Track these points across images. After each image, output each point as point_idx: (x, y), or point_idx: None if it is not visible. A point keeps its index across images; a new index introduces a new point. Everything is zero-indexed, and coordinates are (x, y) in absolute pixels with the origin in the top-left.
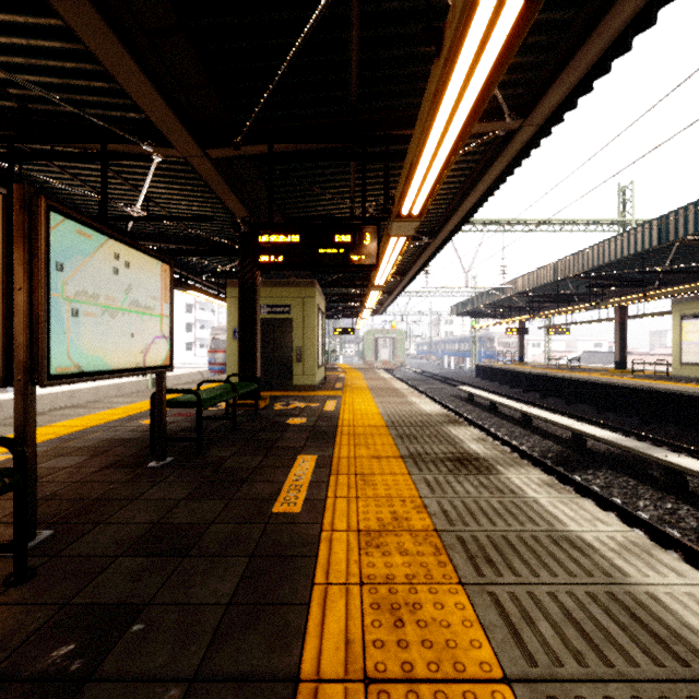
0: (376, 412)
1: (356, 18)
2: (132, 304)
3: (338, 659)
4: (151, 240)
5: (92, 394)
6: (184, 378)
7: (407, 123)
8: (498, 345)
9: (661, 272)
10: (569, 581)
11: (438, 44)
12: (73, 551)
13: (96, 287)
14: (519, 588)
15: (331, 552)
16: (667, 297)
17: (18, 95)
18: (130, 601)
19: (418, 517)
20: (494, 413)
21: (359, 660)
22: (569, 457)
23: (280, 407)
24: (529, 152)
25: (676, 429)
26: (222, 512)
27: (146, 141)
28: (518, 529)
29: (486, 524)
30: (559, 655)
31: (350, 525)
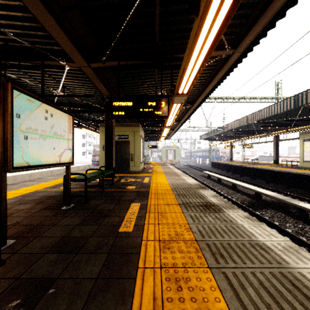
0: (167, 183)
1: (158, 1)
2: (54, 133)
3: (149, 308)
4: (65, 106)
5: (39, 175)
6: (81, 167)
7: (181, 51)
8: (221, 153)
9: (294, 120)
10: (261, 266)
11: (197, 10)
12: (24, 250)
13: (36, 126)
14: (237, 270)
15: (146, 251)
16: (297, 131)
17: (3, 38)
18: (49, 276)
19: (187, 233)
20: (219, 183)
21: (160, 308)
22: (254, 203)
23: (123, 181)
24: (237, 65)
25: (302, 191)
26: (95, 231)
27: (62, 59)
28: (234, 239)
29: (219, 237)
30: (259, 306)
31: (155, 238)
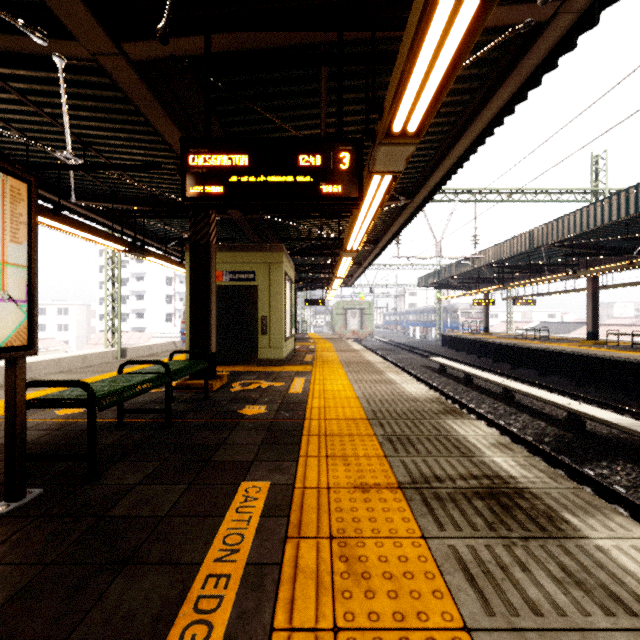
0: (352, 395)
1: None
2: None
3: None
4: (103, 201)
5: (52, 366)
6: (156, 348)
7: (399, 10)
8: (461, 316)
9: None
10: None
11: None
12: None
13: None
14: None
15: None
16: None
17: None
18: None
19: None
20: (470, 386)
21: None
22: (571, 443)
23: (238, 388)
24: (557, 58)
25: None
26: None
27: (35, 28)
28: None
29: None
30: None
31: None
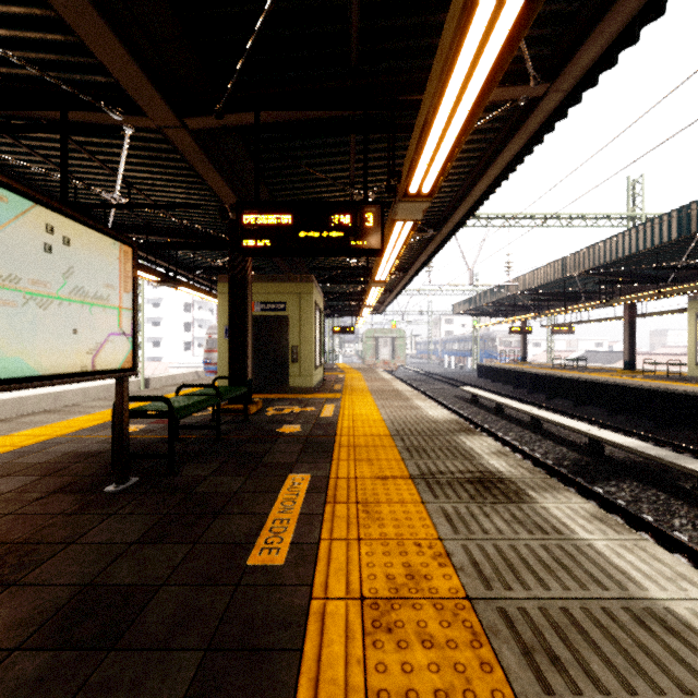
0: (378, 418)
1: None
2: (75, 291)
3: None
4: (137, 233)
5: (79, 396)
6: (178, 378)
7: (416, 89)
8: (499, 345)
9: (677, 267)
10: None
11: None
12: None
13: (15, 267)
14: None
15: (323, 640)
16: (684, 294)
17: None
18: None
19: (441, 573)
20: (500, 415)
21: None
22: (587, 465)
23: (273, 412)
24: (553, 124)
25: (696, 434)
26: (180, 565)
27: (114, 108)
28: (580, 595)
29: (535, 586)
30: None
31: (349, 588)
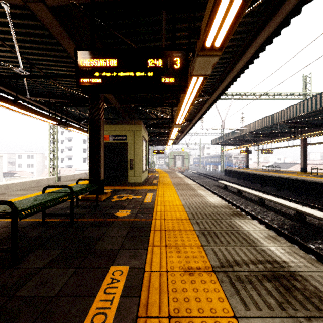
0: (179, 203)
1: None
2: None
3: None
4: (44, 97)
5: (20, 186)
6: (76, 176)
7: None
8: (233, 159)
9: None
10: None
11: None
12: None
13: None
14: None
15: None
16: None
17: None
18: None
19: None
20: (240, 196)
21: None
22: (299, 229)
23: (115, 199)
24: (301, 7)
25: None
26: None
27: None
28: None
29: None
30: None
31: None
